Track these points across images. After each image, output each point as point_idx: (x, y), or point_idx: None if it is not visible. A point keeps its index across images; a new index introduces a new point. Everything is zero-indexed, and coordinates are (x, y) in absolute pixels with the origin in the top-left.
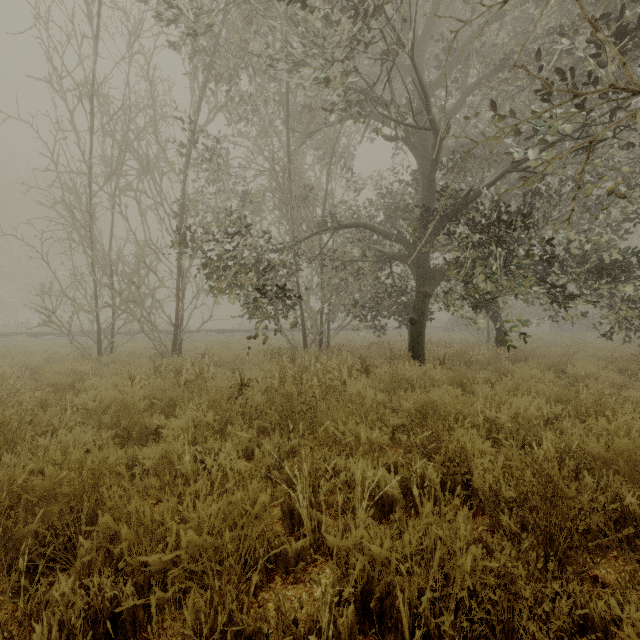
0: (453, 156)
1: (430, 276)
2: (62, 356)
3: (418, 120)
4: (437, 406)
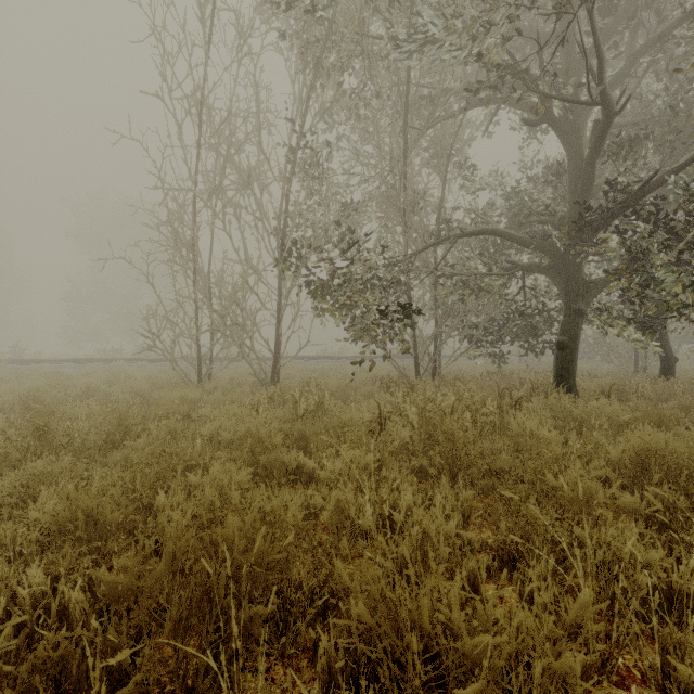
0: (618, 137)
1: (583, 289)
2: (165, 382)
3: (575, 95)
4: (664, 456)
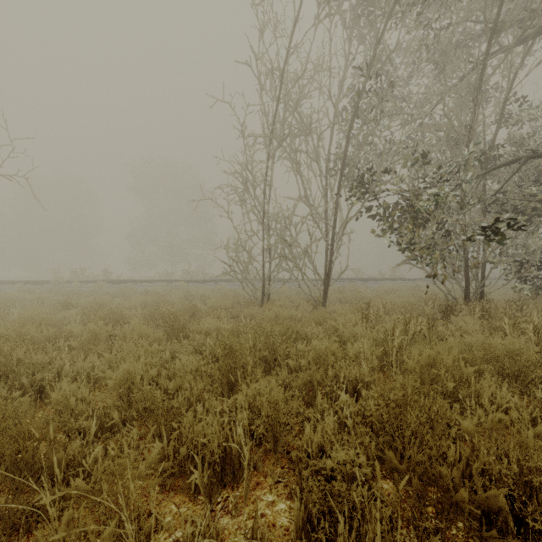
0: None
1: None
2: (237, 300)
3: None
4: None
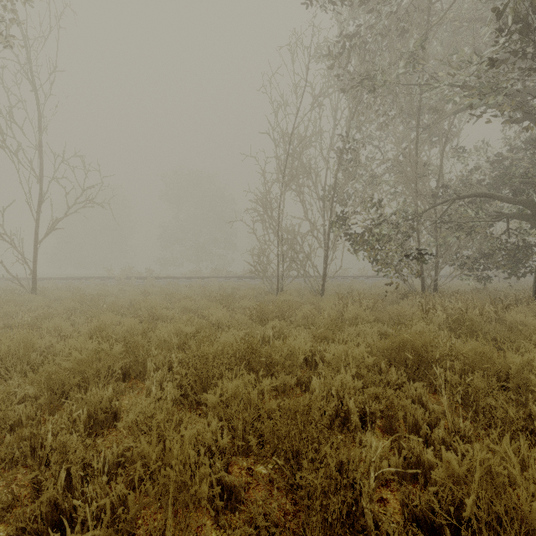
0: None
1: None
2: (259, 291)
3: None
4: None
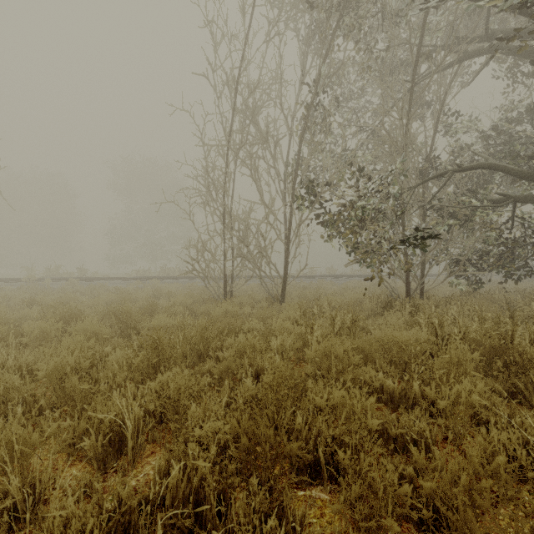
0: None
1: None
2: (200, 297)
3: None
4: None
